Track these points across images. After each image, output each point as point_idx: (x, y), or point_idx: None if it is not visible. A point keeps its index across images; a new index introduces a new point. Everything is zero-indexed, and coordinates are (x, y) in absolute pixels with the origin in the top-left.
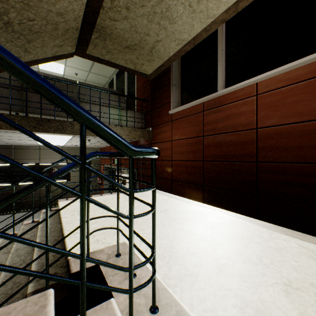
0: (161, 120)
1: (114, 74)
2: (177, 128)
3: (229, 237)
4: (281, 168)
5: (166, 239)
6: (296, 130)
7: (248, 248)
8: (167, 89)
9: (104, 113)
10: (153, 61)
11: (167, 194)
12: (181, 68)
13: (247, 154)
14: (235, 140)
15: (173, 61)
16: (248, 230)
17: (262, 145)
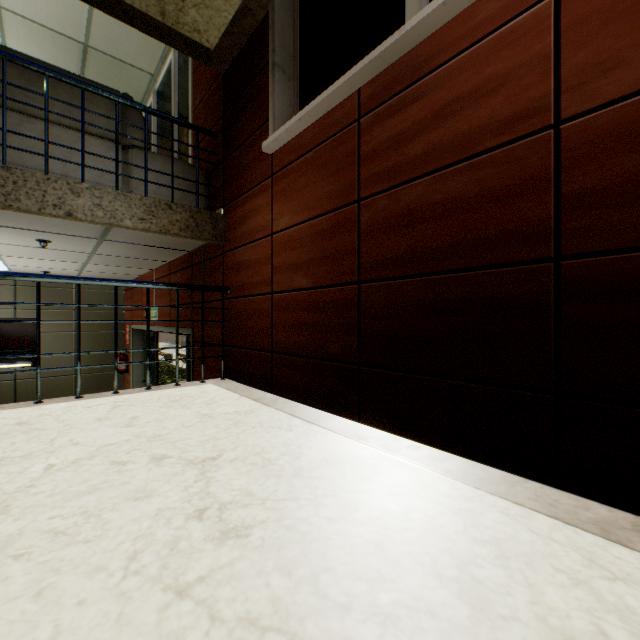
0: (247, 179)
1: (149, 92)
2: (285, 193)
3: None
4: None
5: None
6: None
7: None
8: (260, 84)
9: (63, 146)
10: None
11: (258, 396)
12: (301, 18)
13: (515, 234)
14: (467, 192)
15: None
16: (557, 573)
17: (583, 186)
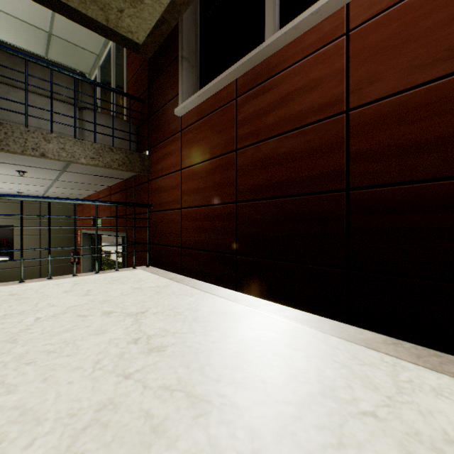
0: (164, 132)
1: (95, 67)
2: (189, 142)
3: (284, 399)
4: (407, 196)
5: (50, 438)
6: (450, 94)
7: (345, 453)
8: (173, 69)
9: (38, 108)
10: (142, 4)
11: (171, 276)
12: (200, 27)
13: (325, 174)
14: (299, 148)
15: (183, 11)
16: (335, 363)
17: (360, 148)
